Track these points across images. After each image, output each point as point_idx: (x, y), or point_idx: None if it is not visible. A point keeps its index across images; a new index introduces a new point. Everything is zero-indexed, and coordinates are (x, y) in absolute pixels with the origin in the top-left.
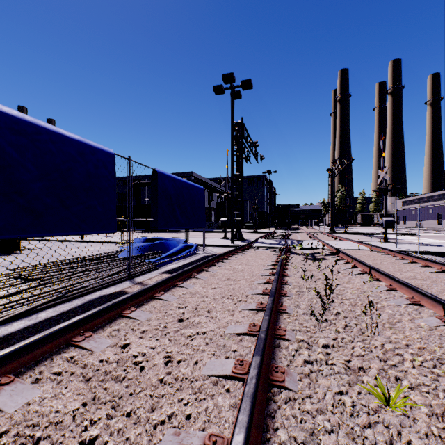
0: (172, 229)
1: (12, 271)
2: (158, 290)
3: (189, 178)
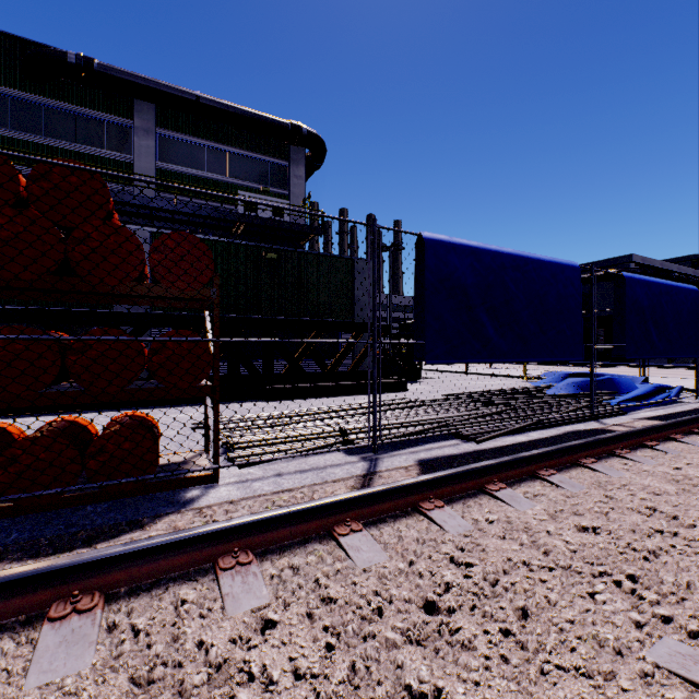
0: (585, 361)
1: (444, 397)
2: (670, 432)
3: (623, 267)
